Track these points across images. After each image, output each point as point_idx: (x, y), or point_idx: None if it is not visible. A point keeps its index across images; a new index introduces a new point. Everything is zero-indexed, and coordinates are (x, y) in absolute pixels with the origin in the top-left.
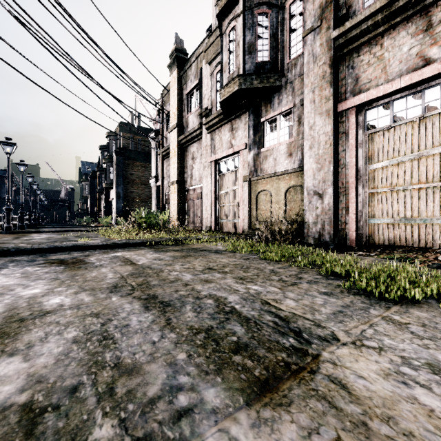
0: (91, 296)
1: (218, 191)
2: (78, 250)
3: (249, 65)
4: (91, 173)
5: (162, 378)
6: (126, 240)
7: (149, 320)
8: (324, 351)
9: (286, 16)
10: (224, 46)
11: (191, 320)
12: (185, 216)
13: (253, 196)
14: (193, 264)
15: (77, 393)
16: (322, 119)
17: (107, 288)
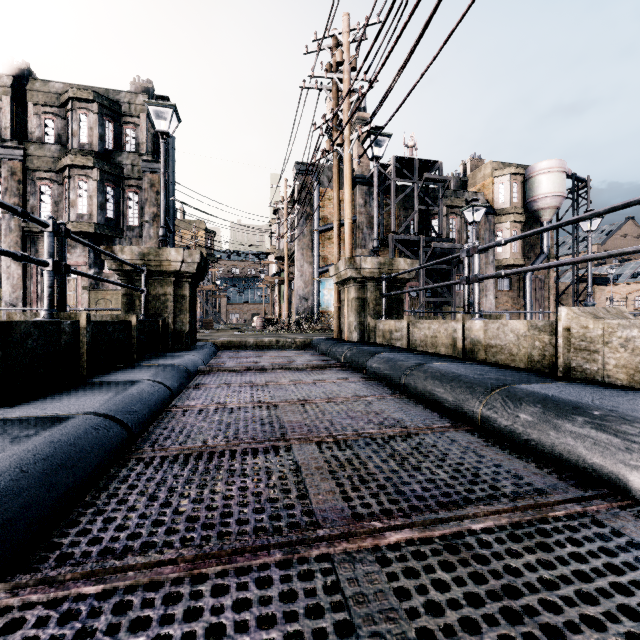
0: None
1: None
2: None
3: None
4: None
5: None
6: None
7: None
8: None
9: None
10: None
11: None
12: None
13: None
14: None
15: None
16: (16, 265)
17: None
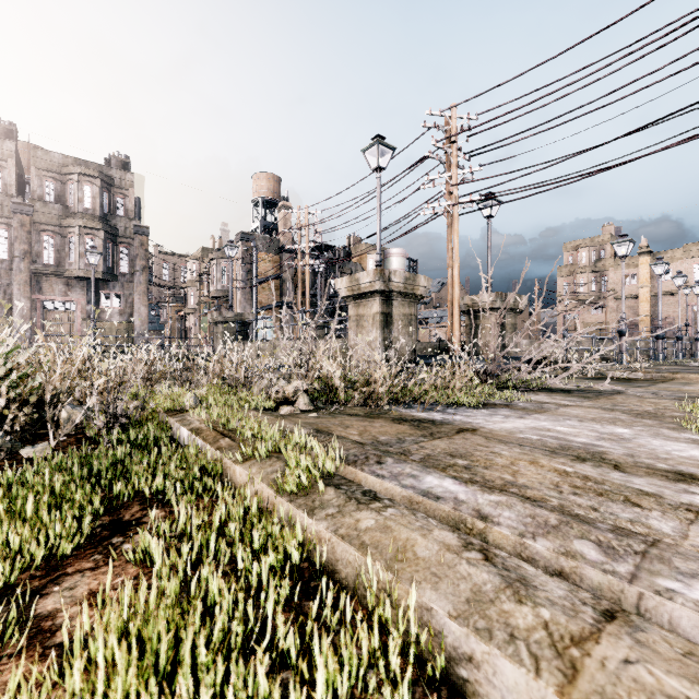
0: None
1: None
2: None
3: None
4: None
5: None
6: None
7: None
8: None
9: None
10: None
11: None
12: None
13: None
14: None
15: None
16: (26, 300)
17: None
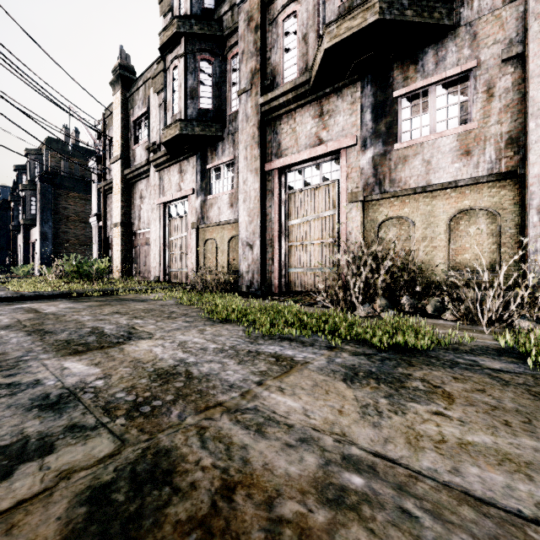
0: None
1: (168, 238)
2: None
3: (191, 110)
4: (0, 203)
5: (19, 355)
6: (40, 292)
7: (27, 339)
8: (134, 342)
9: (228, 68)
10: (168, 83)
11: (61, 337)
12: (133, 265)
13: (201, 244)
14: (103, 310)
15: None
16: (253, 176)
17: None
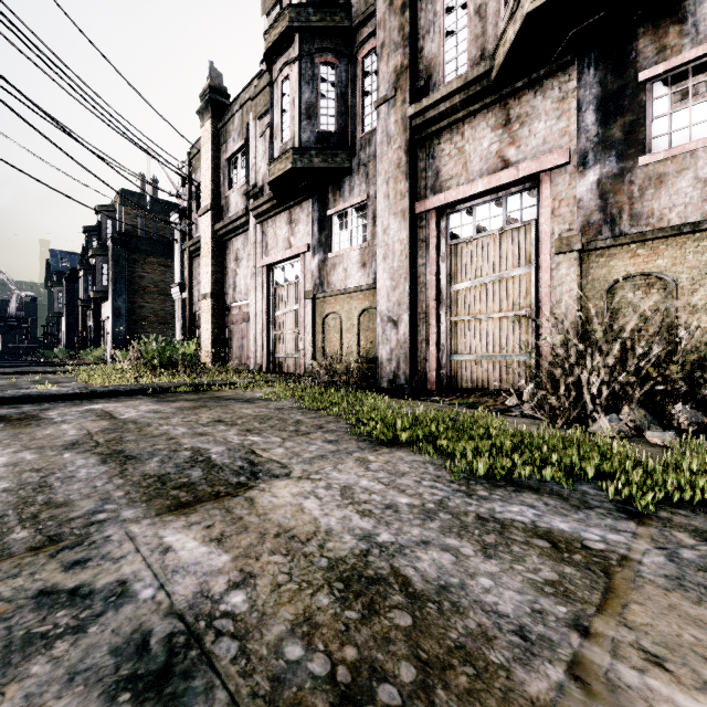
0: (36, 454)
1: (273, 312)
2: (32, 402)
3: (307, 135)
4: (68, 273)
5: (90, 507)
6: (114, 387)
7: (102, 471)
8: (264, 484)
9: (358, 71)
10: (275, 101)
11: (150, 469)
12: (226, 349)
13: (318, 320)
14: (200, 416)
15: (0, 520)
16: (397, 221)
17: (62, 446)
